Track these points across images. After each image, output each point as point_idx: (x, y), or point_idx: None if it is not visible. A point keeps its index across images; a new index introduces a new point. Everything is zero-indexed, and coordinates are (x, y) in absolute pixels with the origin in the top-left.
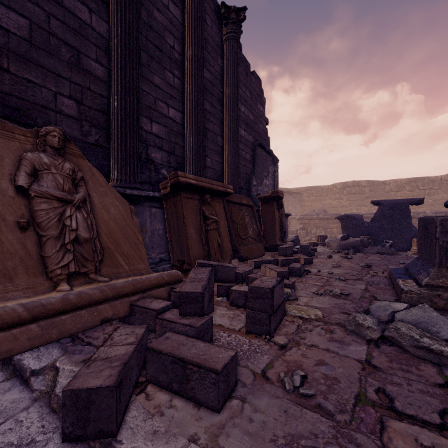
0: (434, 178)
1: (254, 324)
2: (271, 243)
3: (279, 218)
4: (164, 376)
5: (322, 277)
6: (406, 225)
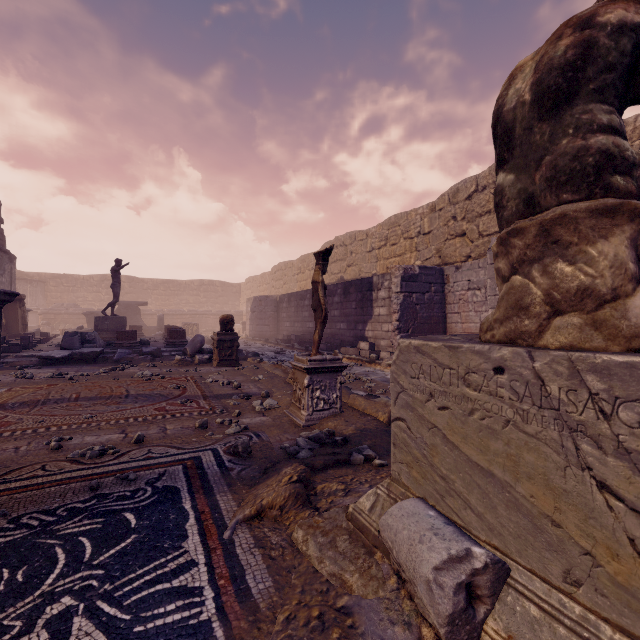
0: (181, 282)
1: (23, 347)
2: (14, 333)
3: (22, 314)
4: (2, 351)
5: (54, 343)
6: (136, 320)
